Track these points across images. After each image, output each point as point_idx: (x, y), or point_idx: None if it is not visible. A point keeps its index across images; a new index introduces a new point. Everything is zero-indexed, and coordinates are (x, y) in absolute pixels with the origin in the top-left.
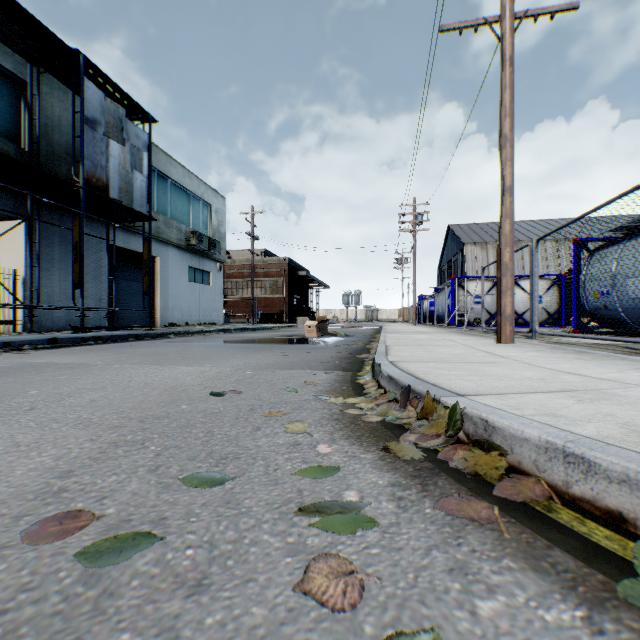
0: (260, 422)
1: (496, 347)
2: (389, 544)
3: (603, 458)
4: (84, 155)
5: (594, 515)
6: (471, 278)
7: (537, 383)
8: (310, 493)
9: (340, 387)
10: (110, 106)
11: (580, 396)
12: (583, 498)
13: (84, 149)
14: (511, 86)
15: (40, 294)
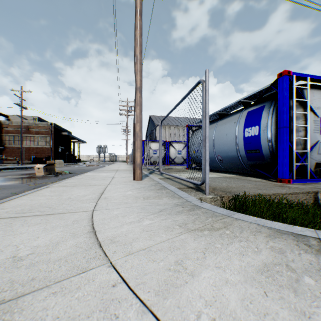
0: None
1: (123, 185)
2: None
3: None
4: None
5: None
6: (152, 141)
7: None
8: None
9: None
10: None
11: None
12: None
13: None
14: (140, 28)
15: None
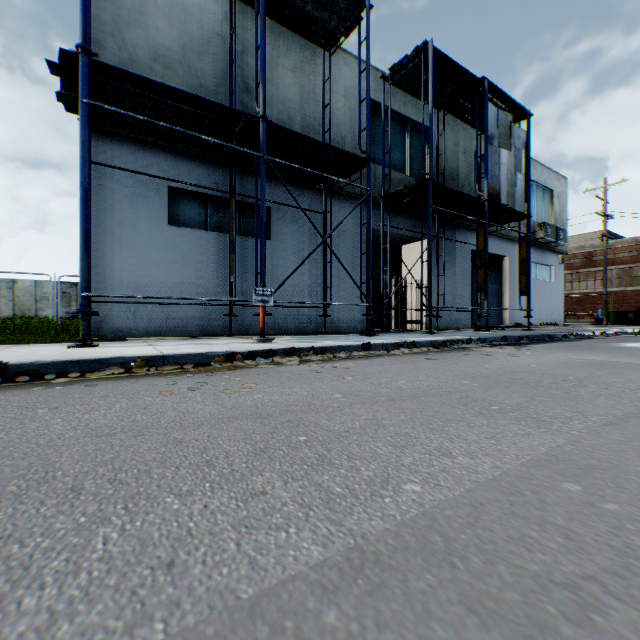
0: None
1: None
2: None
3: None
4: (487, 170)
5: None
6: None
7: None
8: None
9: None
10: (500, 117)
11: None
12: None
13: (487, 165)
14: None
15: (444, 298)
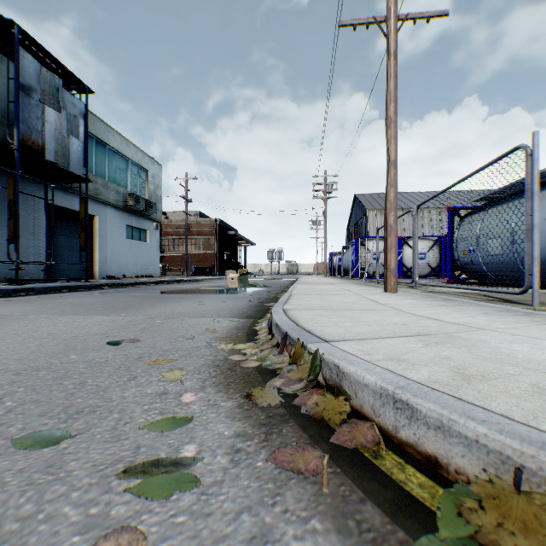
0: (140, 371)
1: (381, 296)
2: (200, 509)
3: (424, 405)
4: (19, 119)
5: (416, 459)
6: (371, 238)
7: (399, 328)
8: (147, 449)
9: (236, 333)
10: (46, 75)
11: (429, 340)
12: (408, 442)
13: (19, 113)
14: (395, 76)
15: None
